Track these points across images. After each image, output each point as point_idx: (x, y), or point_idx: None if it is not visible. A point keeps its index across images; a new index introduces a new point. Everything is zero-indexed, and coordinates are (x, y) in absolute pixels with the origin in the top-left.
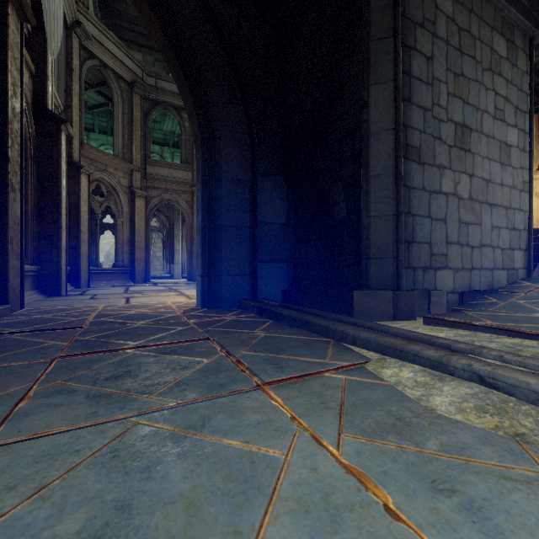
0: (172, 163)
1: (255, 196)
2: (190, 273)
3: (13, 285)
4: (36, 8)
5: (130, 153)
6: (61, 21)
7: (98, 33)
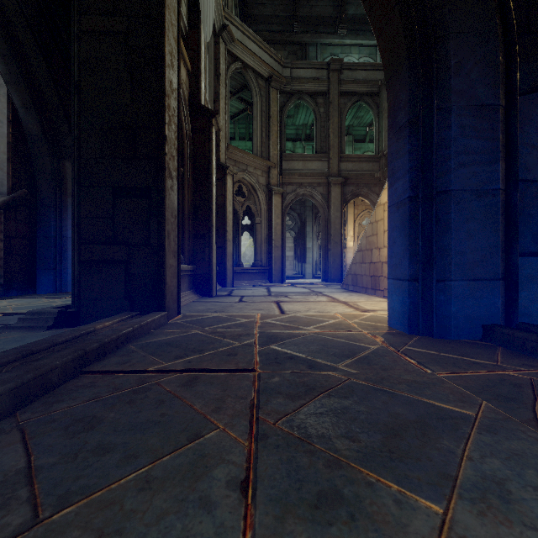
0: (307, 155)
1: (513, 132)
2: (326, 273)
3: (171, 288)
4: (192, 6)
5: (268, 150)
6: (212, 7)
7: (240, 35)
